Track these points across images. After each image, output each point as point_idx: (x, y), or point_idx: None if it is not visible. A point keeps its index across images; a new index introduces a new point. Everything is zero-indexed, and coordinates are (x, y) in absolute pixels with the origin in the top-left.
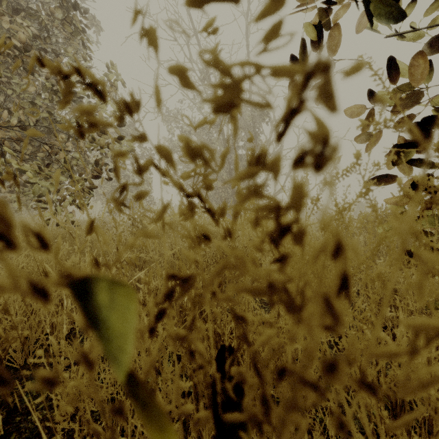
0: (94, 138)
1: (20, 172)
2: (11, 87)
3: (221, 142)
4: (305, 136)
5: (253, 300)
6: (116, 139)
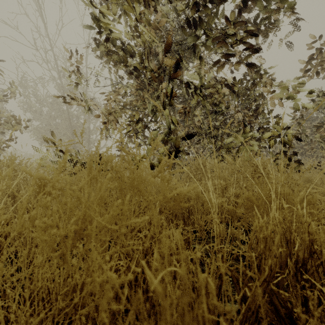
0: (12, 125)
1: None
2: None
3: (67, 116)
4: None
5: None
6: (25, 127)
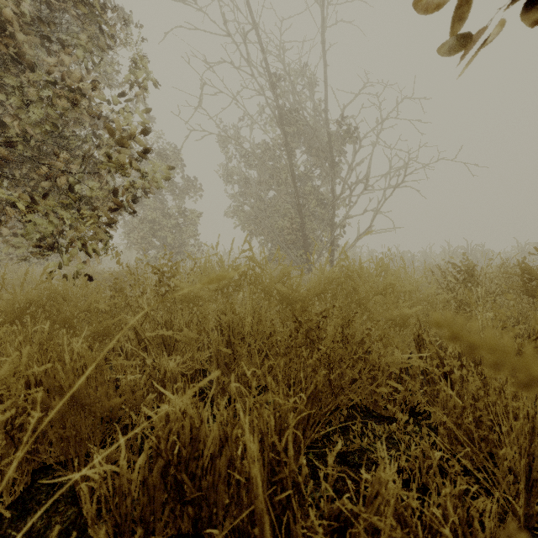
0: (110, 155)
1: (11, 206)
2: (3, 91)
3: (287, 168)
4: (400, 158)
5: (418, 506)
6: (142, 157)
